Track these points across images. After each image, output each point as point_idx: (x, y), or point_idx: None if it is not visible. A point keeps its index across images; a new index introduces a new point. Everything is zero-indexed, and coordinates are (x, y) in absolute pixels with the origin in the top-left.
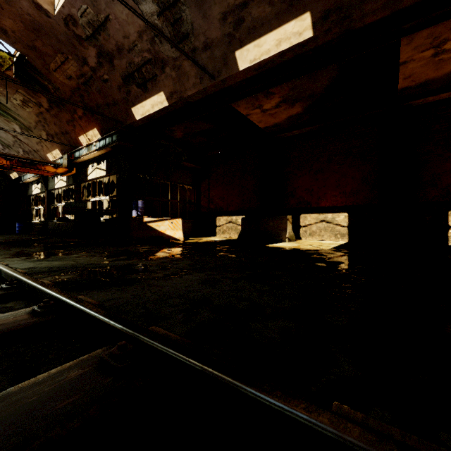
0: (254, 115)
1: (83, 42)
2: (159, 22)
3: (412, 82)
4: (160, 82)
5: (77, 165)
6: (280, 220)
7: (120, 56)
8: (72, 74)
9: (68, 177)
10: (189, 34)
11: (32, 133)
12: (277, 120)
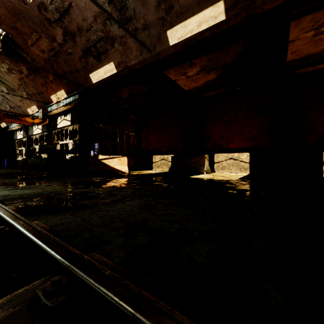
0: (181, 80)
1: (52, 24)
2: (109, 9)
3: (297, 56)
4: (110, 54)
5: (49, 117)
6: (200, 158)
7: (80, 35)
8: (45, 48)
9: (42, 126)
10: (132, 18)
11: (15, 93)
12: (198, 84)
